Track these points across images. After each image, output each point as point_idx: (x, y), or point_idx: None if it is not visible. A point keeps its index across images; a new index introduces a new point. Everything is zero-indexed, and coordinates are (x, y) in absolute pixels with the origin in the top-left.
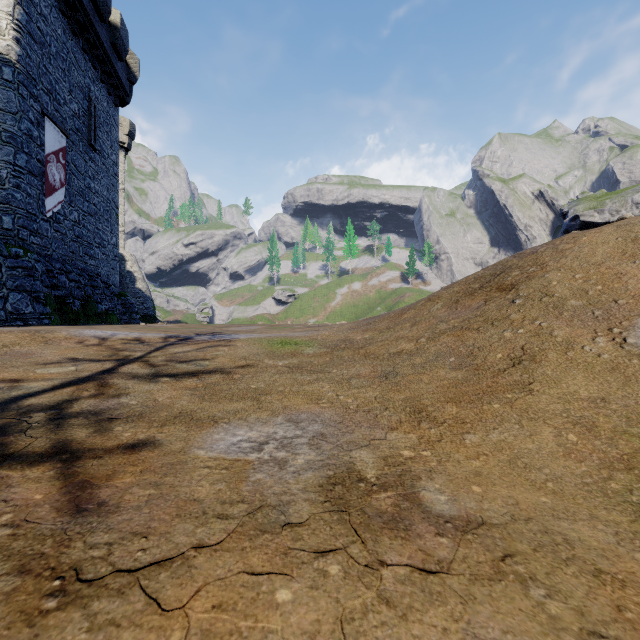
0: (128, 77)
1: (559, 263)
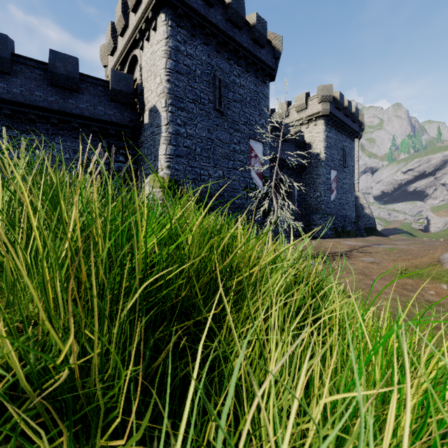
0: (358, 125)
1: None
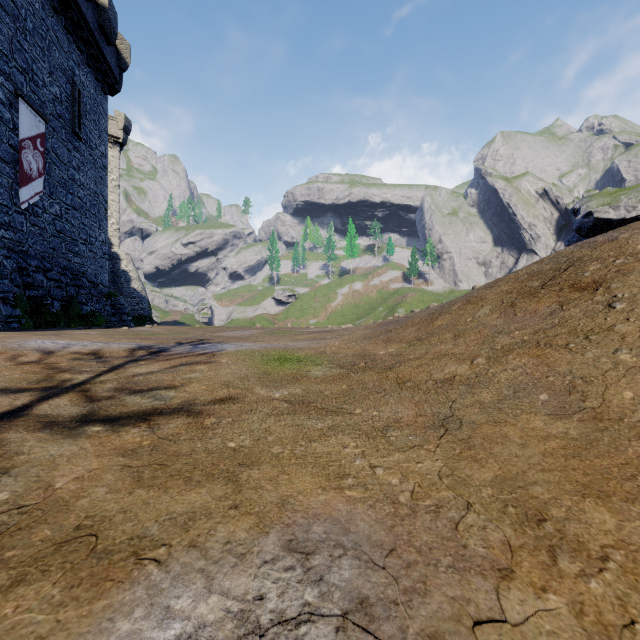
0: (118, 63)
1: None
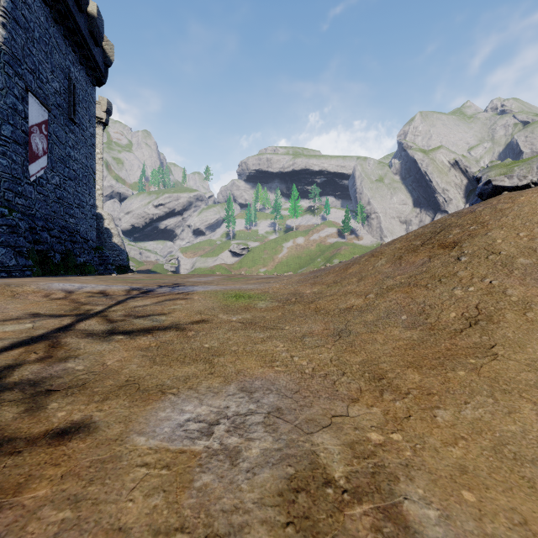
0: (104, 61)
1: (500, 222)
